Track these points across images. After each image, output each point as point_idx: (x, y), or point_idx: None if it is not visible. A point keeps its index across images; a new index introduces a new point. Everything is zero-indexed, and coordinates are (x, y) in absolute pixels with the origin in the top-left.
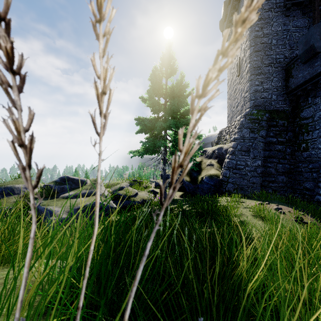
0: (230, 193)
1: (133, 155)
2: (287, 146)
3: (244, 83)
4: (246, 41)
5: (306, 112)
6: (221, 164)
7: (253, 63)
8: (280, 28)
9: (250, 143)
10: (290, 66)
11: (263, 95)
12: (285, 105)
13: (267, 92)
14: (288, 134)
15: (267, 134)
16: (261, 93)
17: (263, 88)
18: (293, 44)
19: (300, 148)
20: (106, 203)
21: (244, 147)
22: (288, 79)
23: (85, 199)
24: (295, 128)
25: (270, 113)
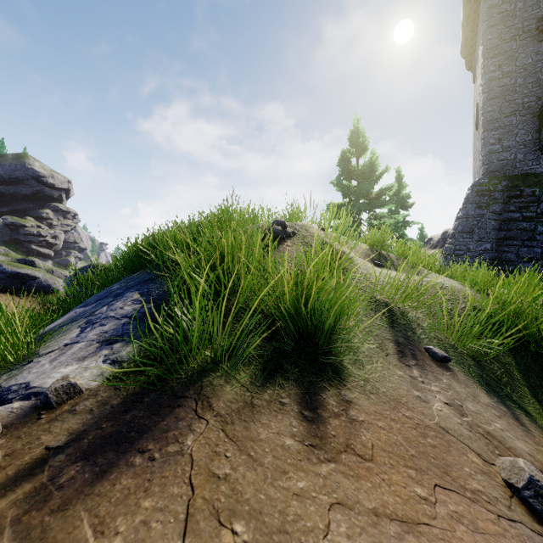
0: None
1: None
2: (538, 222)
3: (479, 141)
4: (480, 85)
5: None
6: None
7: (486, 116)
8: (529, 61)
9: (474, 222)
10: (542, 112)
11: (501, 156)
12: (538, 165)
13: (508, 151)
14: (540, 206)
15: (504, 209)
16: (498, 154)
17: (501, 146)
18: None
19: None
20: None
21: (466, 228)
22: (541, 130)
23: None
24: None
25: (512, 179)
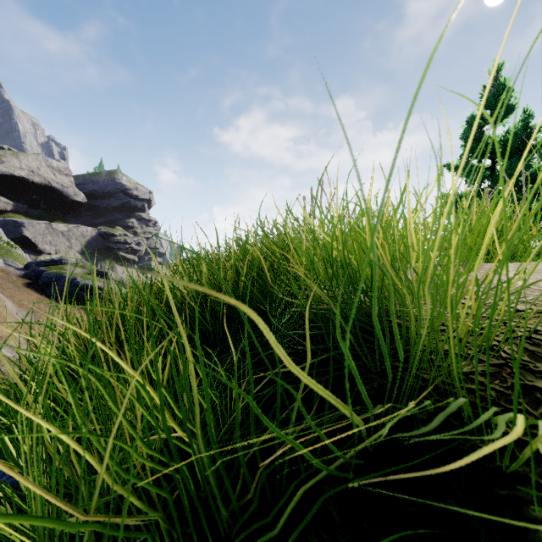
0: None
1: None
2: None
3: None
4: None
5: None
6: None
7: None
8: None
9: None
10: None
11: None
12: None
13: None
14: None
15: None
16: None
17: None
18: None
19: None
20: None
21: None
22: None
23: None
24: None
25: None
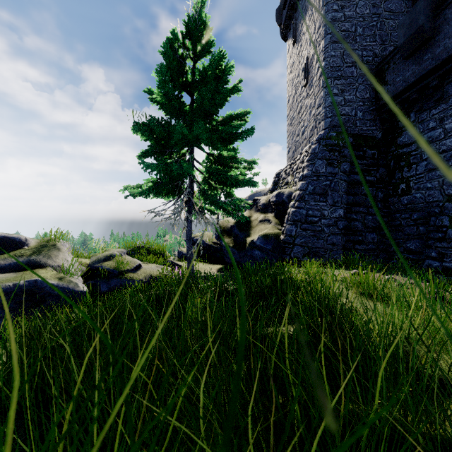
0: (298, 262)
1: (130, 192)
2: (378, 188)
3: (315, 94)
4: (318, 29)
5: (407, 135)
6: (281, 219)
7: (329, 61)
8: (367, 11)
9: (327, 181)
10: (383, 67)
11: (344, 110)
12: (374, 127)
13: (349, 105)
14: (379, 171)
15: (350, 170)
16: (341, 107)
17: (344, 99)
18: (385, 37)
19: (397, 190)
20: (60, 284)
21: (318, 188)
22: None
23: (7, 277)
24: (389, 162)
25: (355, 137)
